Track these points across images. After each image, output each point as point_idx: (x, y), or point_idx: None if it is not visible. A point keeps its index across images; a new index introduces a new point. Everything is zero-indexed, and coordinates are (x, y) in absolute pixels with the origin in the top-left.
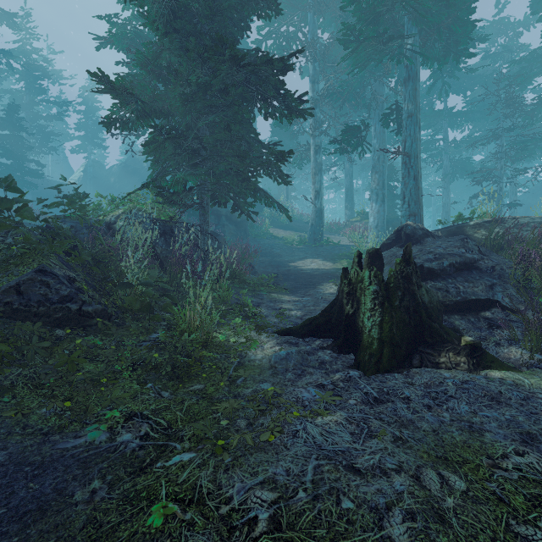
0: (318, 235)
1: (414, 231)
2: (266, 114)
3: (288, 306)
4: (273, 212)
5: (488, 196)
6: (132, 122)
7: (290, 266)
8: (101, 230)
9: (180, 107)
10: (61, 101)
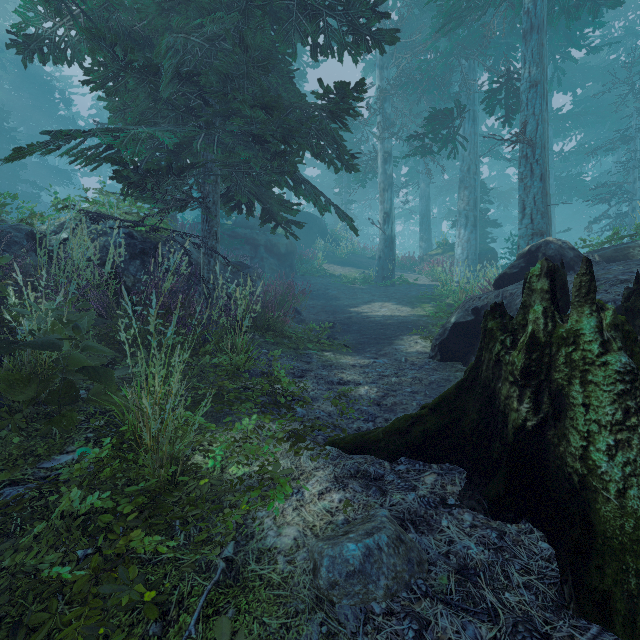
0: (388, 272)
1: (561, 252)
2: (315, 48)
3: (352, 376)
4: (329, 244)
5: (613, 220)
6: (72, 47)
7: (351, 312)
8: (3, 240)
9: (155, 13)
10: (71, 113)
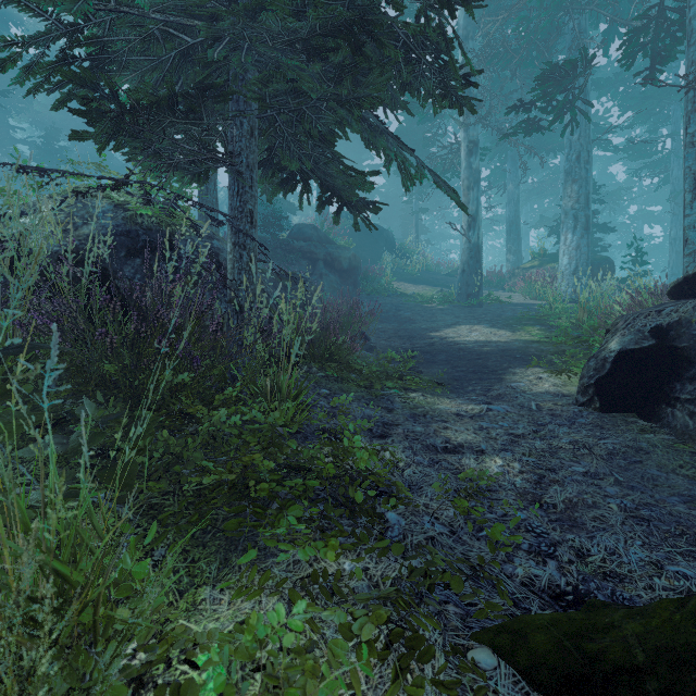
0: (474, 288)
1: None
2: None
3: (464, 436)
4: (397, 259)
5: None
6: None
7: (432, 337)
8: None
9: None
10: None
